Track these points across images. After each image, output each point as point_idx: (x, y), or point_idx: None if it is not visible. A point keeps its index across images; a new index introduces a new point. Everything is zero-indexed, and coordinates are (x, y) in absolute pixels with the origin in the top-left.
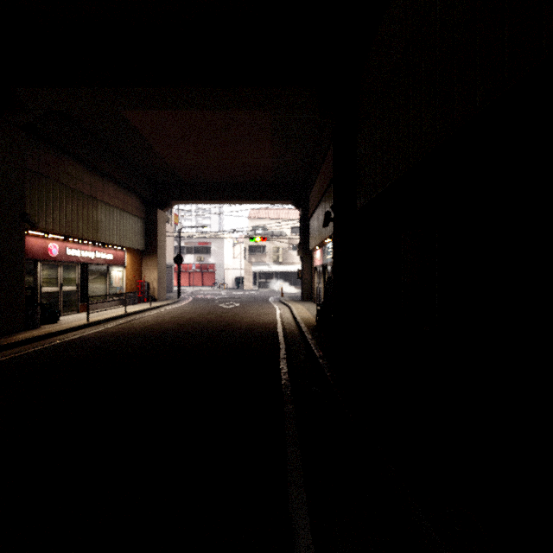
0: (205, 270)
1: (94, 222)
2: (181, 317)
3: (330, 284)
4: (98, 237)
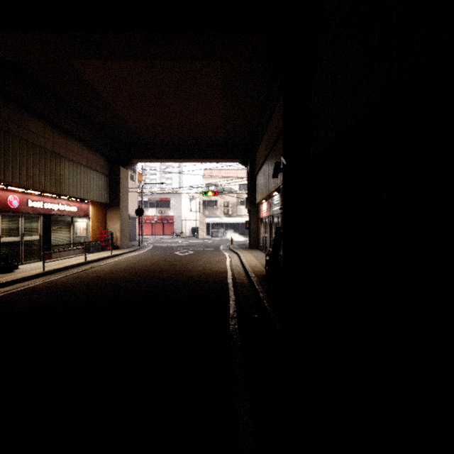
0: (165, 222)
1: (57, 176)
2: (136, 265)
3: (278, 234)
4: (62, 190)
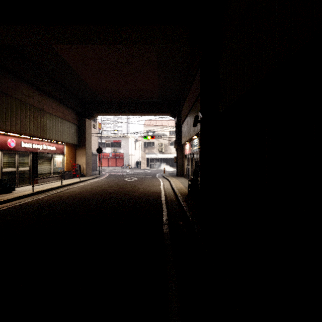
0: (117, 157)
1: (42, 125)
2: (97, 188)
3: (197, 166)
4: (45, 135)
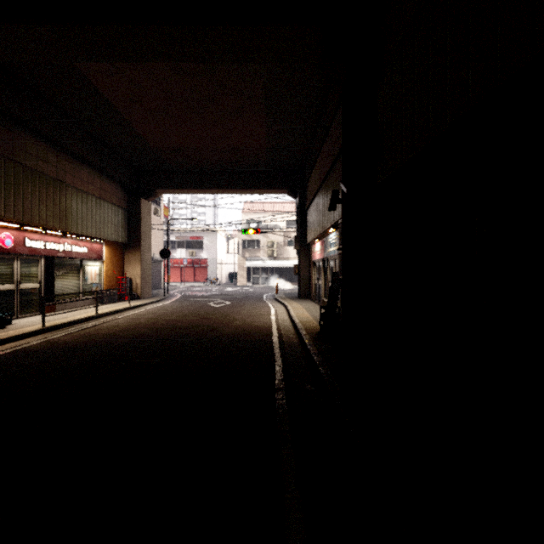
0: (197, 266)
1: (62, 210)
2: (159, 319)
3: (336, 281)
4: (68, 227)
